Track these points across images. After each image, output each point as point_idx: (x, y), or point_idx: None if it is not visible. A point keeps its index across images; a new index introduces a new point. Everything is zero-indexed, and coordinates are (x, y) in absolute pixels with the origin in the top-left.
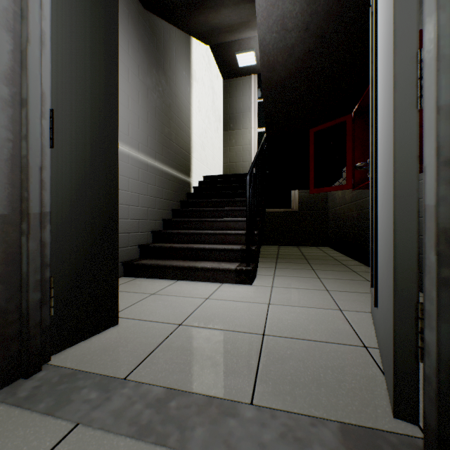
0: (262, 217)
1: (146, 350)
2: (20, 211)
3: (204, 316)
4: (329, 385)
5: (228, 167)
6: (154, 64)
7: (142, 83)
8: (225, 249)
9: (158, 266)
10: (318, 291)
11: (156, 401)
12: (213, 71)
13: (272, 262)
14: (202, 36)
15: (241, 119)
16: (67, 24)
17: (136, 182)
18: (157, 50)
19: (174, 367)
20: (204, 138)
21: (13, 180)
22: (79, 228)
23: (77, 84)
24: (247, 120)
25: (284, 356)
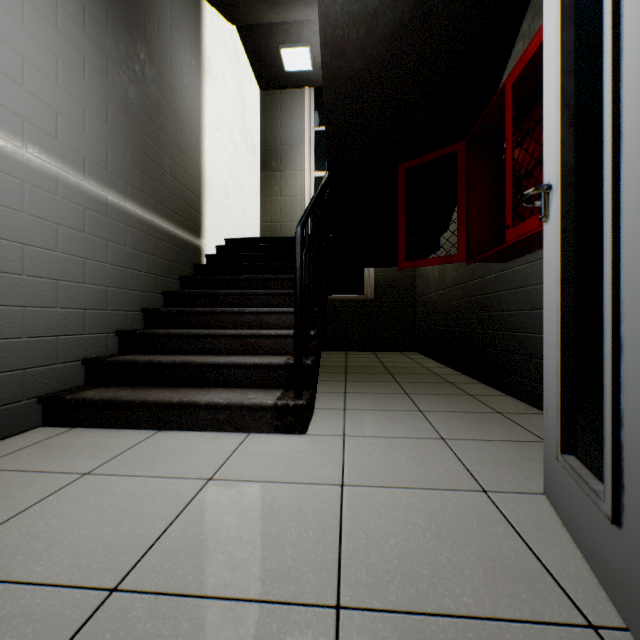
0: (323, 307)
1: None
2: None
3: (191, 545)
4: None
5: (268, 229)
6: (122, 16)
7: (93, 42)
8: (256, 364)
9: (117, 402)
10: (429, 442)
11: None
12: (243, 71)
13: (339, 381)
14: (222, 2)
15: (289, 154)
16: None
17: (76, 234)
18: None
19: None
20: (228, 176)
21: None
22: None
23: None
24: (297, 157)
25: None
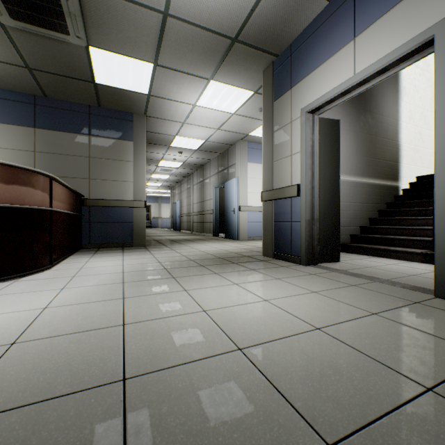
0: None
1: (350, 268)
2: (312, 218)
3: (383, 267)
4: (426, 284)
5: None
6: (361, 113)
7: (352, 132)
8: (417, 239)
9: (362, 247)
10: None
11: (352, 273)
12: (432, 67)
13: None
14: None
15: None
16: (322, 155)
17: (348, 196)
18: (363, 102)
19: (360, 272)
20: (418, 140)
21: (311, 210)
22: (325, 223)
23: (325, 173)
24: None
25: (415, 279)
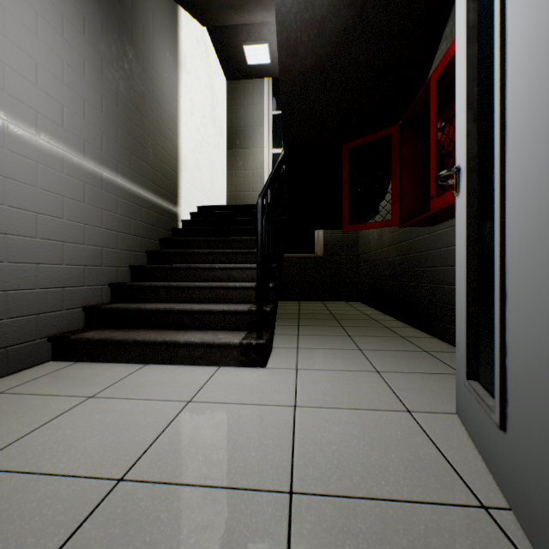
0: (280, 263)
1: None
2: None
3: (177, 449)
4: None
5: (233, 198)
6: (114, 24)
7: (91, 47)
8: (225, 311)
9: (112, 341)
10: (366, 374)
11: None
12: (212, 65)
13: (293, 326)
14: (195, 8)
15: (251, 134)
16: None
17: (78, 204)
18: (119, 4)
19: None
20: (200, 153)
21: None
22: None
23: None
24: (258, 137)
25: None
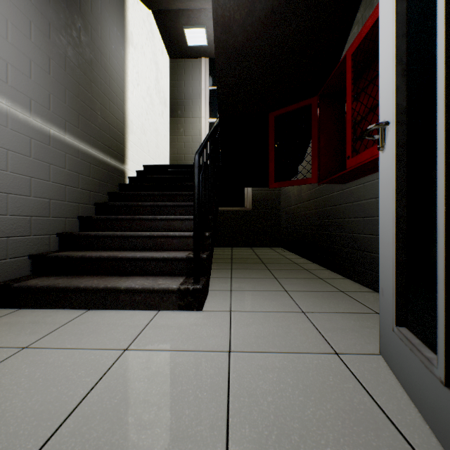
0: (215, 215)
1: None
2: None
3: (106, 409)
4: None
5: (175, 159)
6: None
7: (37, 11)
8: (164, 258)
9: (55, 288)
10: (293, 315)
11: None
12: (157, 44)
13: (227, 269)
14: None
15: (190, 106)
16: None
17: (23, 158)
18: None
19: None
20: (145, 119)
21: None
22: None
23: None
24: (197, 108)
25: None
